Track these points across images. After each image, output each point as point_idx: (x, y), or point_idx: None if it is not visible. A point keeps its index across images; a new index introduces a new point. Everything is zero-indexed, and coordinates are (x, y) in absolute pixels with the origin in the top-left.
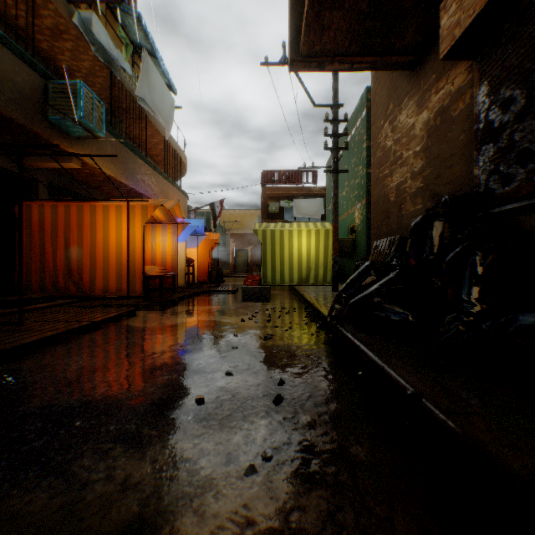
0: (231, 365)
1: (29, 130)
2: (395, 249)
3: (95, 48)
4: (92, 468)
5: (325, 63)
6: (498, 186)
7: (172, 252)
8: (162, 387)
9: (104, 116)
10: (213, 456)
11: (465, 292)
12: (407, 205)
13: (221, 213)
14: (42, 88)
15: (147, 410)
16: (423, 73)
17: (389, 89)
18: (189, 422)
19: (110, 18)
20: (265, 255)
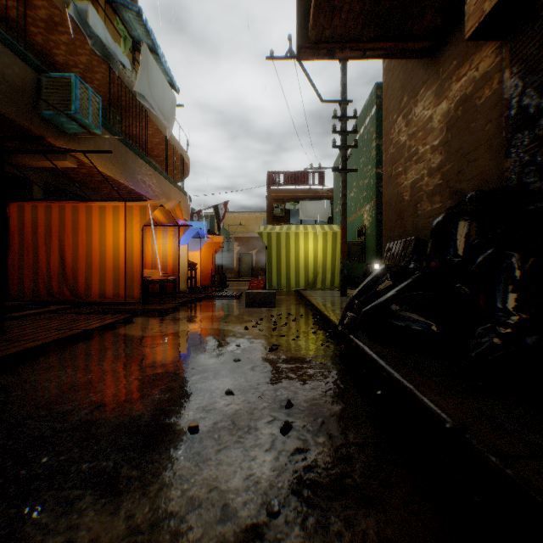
0: (232, 382)
1: (21, 126)
2: (411, 252)
3: (92, 41)
4: (49, 528)
5: (335, 50)
6: (535, 179)
7: (173, 256)
8: (151, 410)
9: (100, 112)
10: (205, 508)
11: (501, 299)
12: (423, 204)
13: (226, 216)
14: (34, 81)
15: (130, 441)
16: (442, 60)
17: (402, 80)
18: (179, 458)
19: (110, 13)
20: (270, 258)
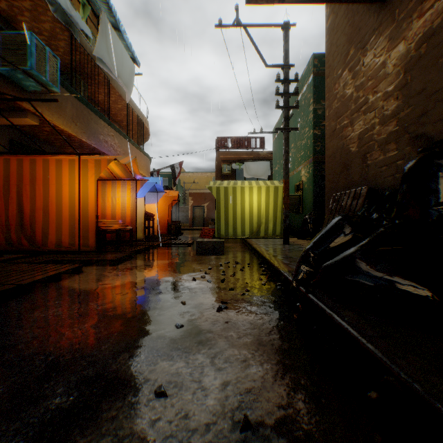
0: (169, 366)
1: None
2: (363, 201)
3: (53, 8)
4: None
5: None
6: None
7: (131, 207)
8: (34, 436)
9: (59, 72)
10: None
11: None
12: (374, 153)
13: (182, 175)
14: None
15: None
16: (398, 0)
17: (348, 34)
18: None
19: None
20: (219, 210)
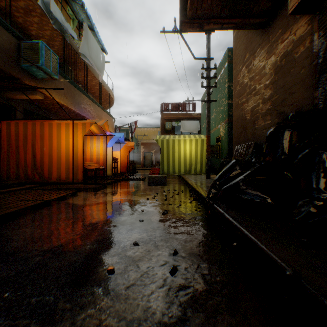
0: (138, 236)
1: (8, 73)
2: (251, 151)
3: (53, 21)
4: None
5: (204, 23)
6: None
7: (103, 154)
8: (83, 256)
9: (58, 65)
10: None
11: (315, 182)
12: (259, 121)
13: (136, 130)
14: (16, 45)
15: (67, 280)
16: (271, 30)
17: (245, 44)
18: (99, 293)
19: (65, 5)
20: (163, 155)
